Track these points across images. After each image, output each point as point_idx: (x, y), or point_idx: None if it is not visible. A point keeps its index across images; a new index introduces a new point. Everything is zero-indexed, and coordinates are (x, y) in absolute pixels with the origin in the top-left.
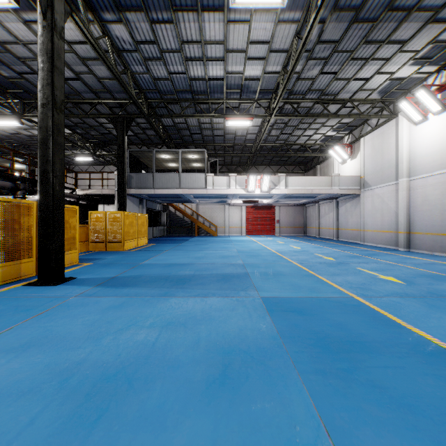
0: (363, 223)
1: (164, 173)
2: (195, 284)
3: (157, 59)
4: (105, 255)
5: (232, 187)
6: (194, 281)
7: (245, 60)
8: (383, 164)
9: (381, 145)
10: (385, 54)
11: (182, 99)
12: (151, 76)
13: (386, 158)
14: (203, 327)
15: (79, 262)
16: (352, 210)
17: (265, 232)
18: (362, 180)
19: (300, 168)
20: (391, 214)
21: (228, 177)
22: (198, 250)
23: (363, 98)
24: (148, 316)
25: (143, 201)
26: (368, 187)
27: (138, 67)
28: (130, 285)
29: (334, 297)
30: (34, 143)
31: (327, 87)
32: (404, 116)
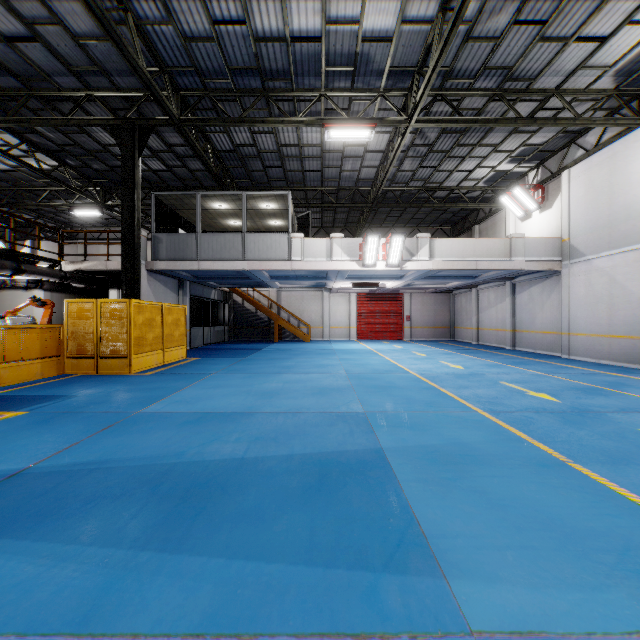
0: (567, 321)
1: (216, 234)
2: (231, 518)
3: None
4: (83, 386)
5: (336, 257)
6: (232, 499)
7: None
8: (613, 213)
9: (608, 180)
10: None
11: (244, 89)
12: (178, 30)
13: (619, 202)
14: None
15: (3, 408)
16: (544, 299)
17: (387, 335)
18: (566, 246)
19: (444, 233)
20: (631, 306)
21: (330, 240)
22: (273, 373)
23: (581, 88)
24: None
25: (185, 283)
26: (579, 256)
27: (148, 8)
28: (22, 523)
29: None
30: (1, 186)
31: (521, 60)
32: None
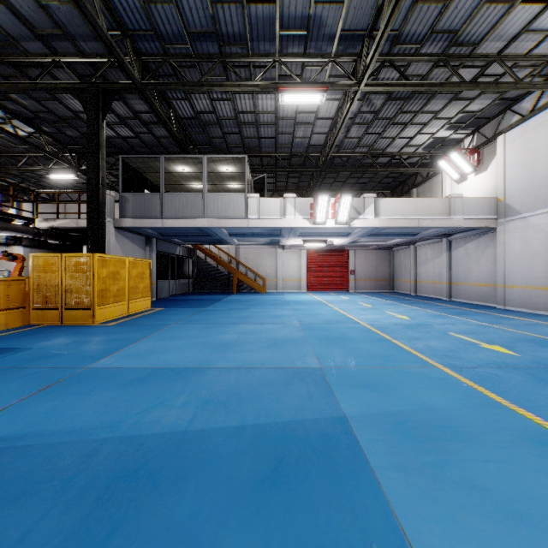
0: (503, 274)
1: (178, 194)
2: (155, 540)
3: None
4: (42, 337)
5: (289, 215)
6: (161, 502)
7: None
8: None
9: (543, 142)
10: None
11: (203, 55)
12: None
13: None
14: None
15: None
16: (479, 254)
17: (334, 287)
18: (501, 205)
19: (385, 196)
20: None
21: (283, 200)
22: (230, 323)
23: (521, 54)
24: None
25: (152, 240)
26: (515, 214)
27: None
28: None
29: None
30: None
31: (467, 24)
32: None
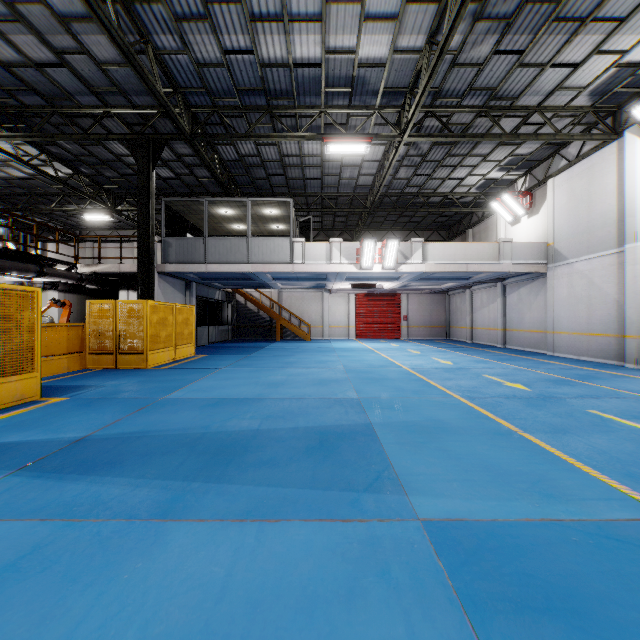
0: (552, 320)
1: (222, 238)
2: (254, 465)
3: (198, 20)
4: (107, 378)
5: (335, 260)
6: (253, 454)
7: (361, 21)
8: (591, 220)
9: (587, 189)
10: (618, 9)
11: (250, 107)
12: (192, 58)
13: (597, 210)
14: None
15: (45, 395)
16: (532, 300)
17: (385, 334)
18: (551, 250)
19: (440, 235)
20: (607, 306)
21: (329, 244)
22: (277, 367)
23: (560, 106)
24: None
25: (192, 284)
26: (563, 260)
27: (166, 39)
28: (100, 467)
29: (621, 520)
30: (17, 191)
31: (503, 82)
32: (636, 133)
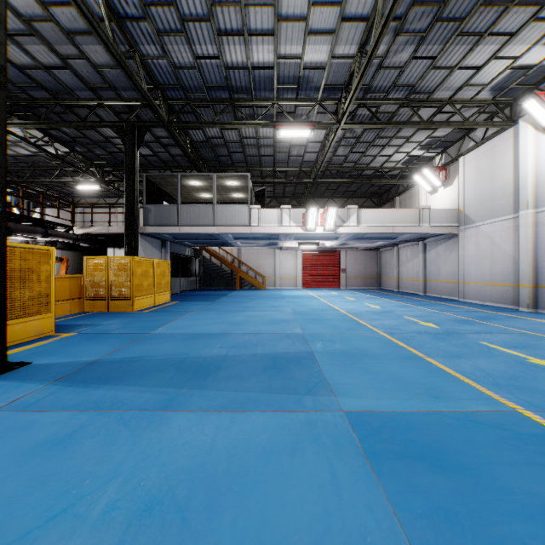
0: (463, 272)
1: (192, 205)
2: (225, 378)
3: (176, 33)
4: (103, 319)
5: (285, 223)
6: (224, 371)
7: (305, 35)
8: (494, 191)
9: (490, 166)
10: (509, 25)
11: (216, 100)
12: (170, 62)
13: (498, 183)
14: (227, 525)
15: (57, 331)
16: (447, 256)
17: (327, 284)
18: (462, 215)
19: (373, 202)
20: (506, 261)
21: (280, 210)
22: (238, 311)
23: (468, 99)
24: (109, 477)
25: (167, 243)
26: (471, 223)
27: (150, 48)
28: (113, 380)
29: (483, 411)
30: (22, 166)
31: (420, 81)
32: (528, 121)
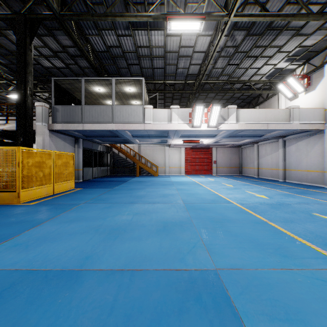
0: None
1: (94, 105)
2: None
3: None
4: None
5: (174, 121)
6: None
7: None
8: None
9: None
10: None
11: None
12: None
13: None
14: None
15: None
16: (308, 149)
17: (202, 172)
18: None
19: None
20: None
21: (170, 110)
22: (128, 202)
23: None
24: None
25: (79, 140)
26: None
27: None
28: None
29: None
30: None
31: None
32: None
